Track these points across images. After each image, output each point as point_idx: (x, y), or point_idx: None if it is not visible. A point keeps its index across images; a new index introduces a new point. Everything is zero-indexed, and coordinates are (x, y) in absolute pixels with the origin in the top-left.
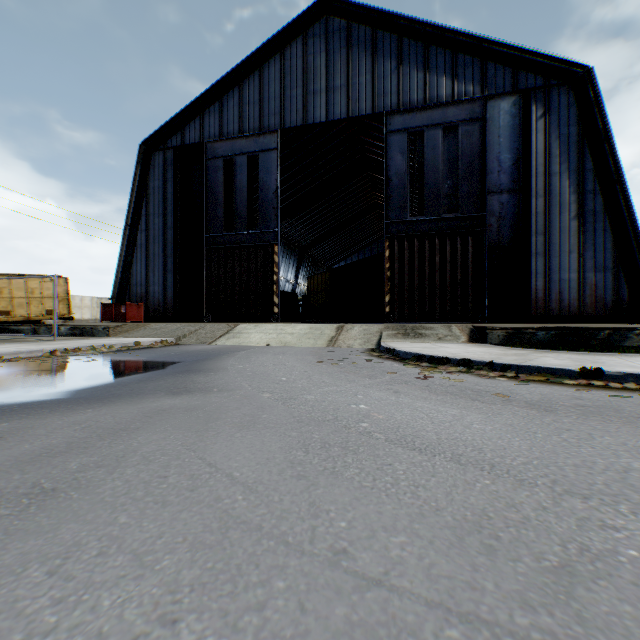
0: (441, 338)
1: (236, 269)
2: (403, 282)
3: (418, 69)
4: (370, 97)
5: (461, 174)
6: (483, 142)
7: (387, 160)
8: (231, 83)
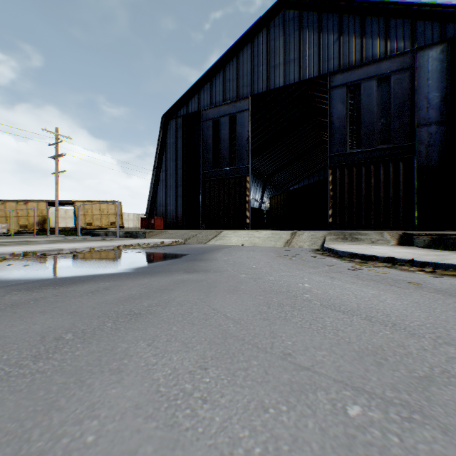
0: (373, 242)
1: (221, 193)
2: (343, 199)
3: (355, 37)
4: (317, 64)
5: (392, 113)
6: (412, 86)
7: (330, 109)
8: (218, 69)
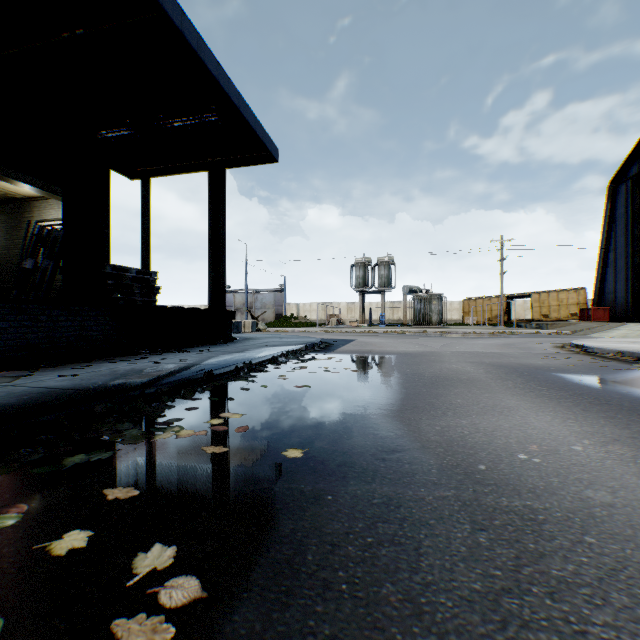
0: None
1: None
2: None
3: None
4: None
5: None
6: None
7: None
8: None
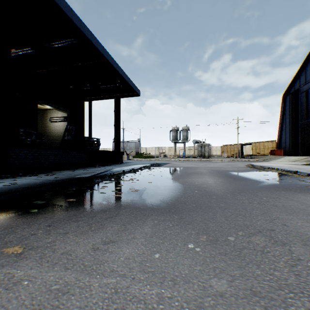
0: None
1: (308, 134)
2: None
3: None
4: None
5: None
6: None
7: None
8: (308, 60)
